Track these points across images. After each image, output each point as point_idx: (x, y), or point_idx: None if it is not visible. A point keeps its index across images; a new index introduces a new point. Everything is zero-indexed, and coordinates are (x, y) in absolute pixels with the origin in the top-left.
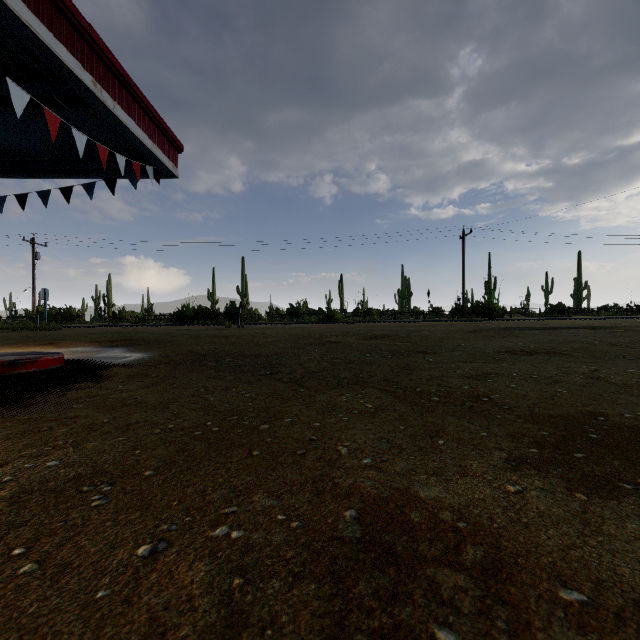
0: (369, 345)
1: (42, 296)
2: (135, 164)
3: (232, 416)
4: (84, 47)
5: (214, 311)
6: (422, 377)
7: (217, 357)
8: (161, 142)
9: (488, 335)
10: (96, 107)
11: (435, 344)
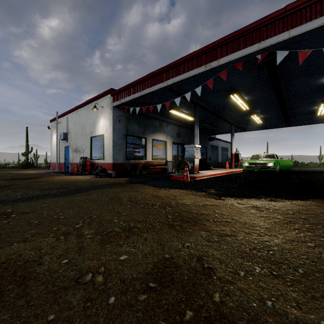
0: None
1: None
2: None
3: None
4: None
5: None
6: None
7: None
8: None
9: None
10: None
11: None
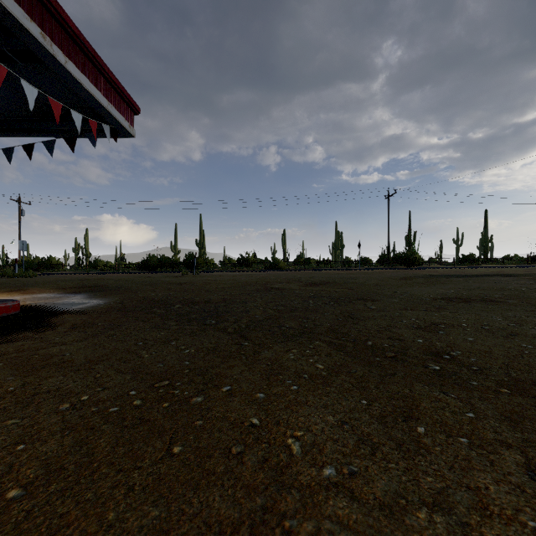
0: (311, 291)
1: (20, 247)
2: (91, 121)
3: (163, 381)
4: None
5: (175, 260)
6: (370, 327)
7: (168, 304)
8: (117, 102)
9: (418, 282)
10: (47, 61)
11: (372, 291)
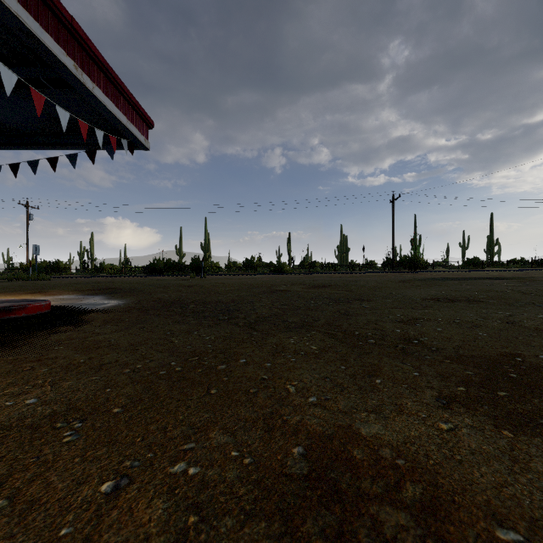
0: (313, 293)
1: (34, 251)
2: (112, 137)
3: (193, 357)
4: (67, 36)
5: (181, 264)
6: (360, 322)
7: (182, 304)
8: (134, 119)
9: (415, 285)
10: (77, 88)
11: (370, 292)
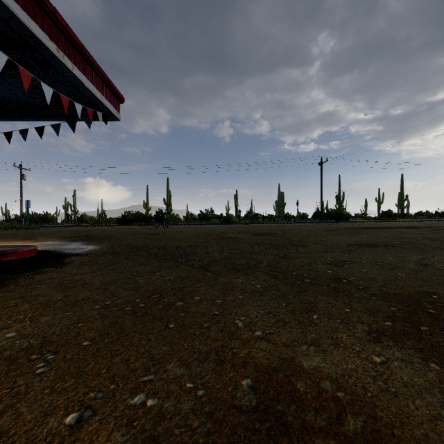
0: (256, 240)
1: (26, 205)
2: (89, 110)
3: (155, 294)
4: (50, 24)
5: (147, 216)
6: (296, 264)
7: (147, 248)
8: (108, 95)
9: (341, 233)
10: (60, 68)
11: (303, 239)
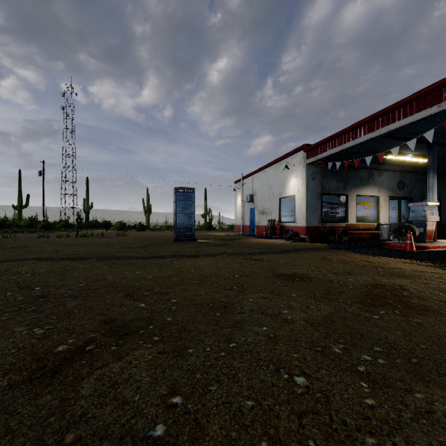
0: None
1: None
2: None
3: None
4: None
5: None
6: None
7: None
8: None
9: None
10: None
11: None
